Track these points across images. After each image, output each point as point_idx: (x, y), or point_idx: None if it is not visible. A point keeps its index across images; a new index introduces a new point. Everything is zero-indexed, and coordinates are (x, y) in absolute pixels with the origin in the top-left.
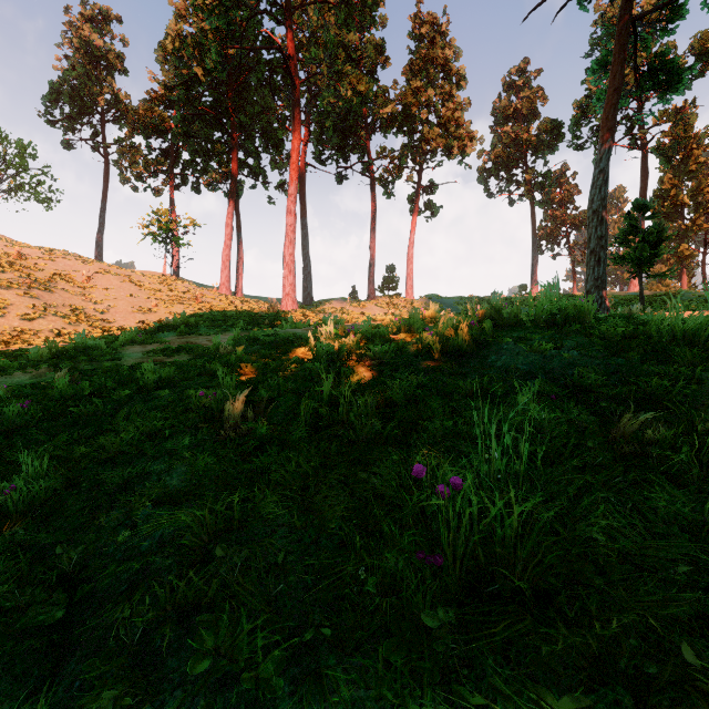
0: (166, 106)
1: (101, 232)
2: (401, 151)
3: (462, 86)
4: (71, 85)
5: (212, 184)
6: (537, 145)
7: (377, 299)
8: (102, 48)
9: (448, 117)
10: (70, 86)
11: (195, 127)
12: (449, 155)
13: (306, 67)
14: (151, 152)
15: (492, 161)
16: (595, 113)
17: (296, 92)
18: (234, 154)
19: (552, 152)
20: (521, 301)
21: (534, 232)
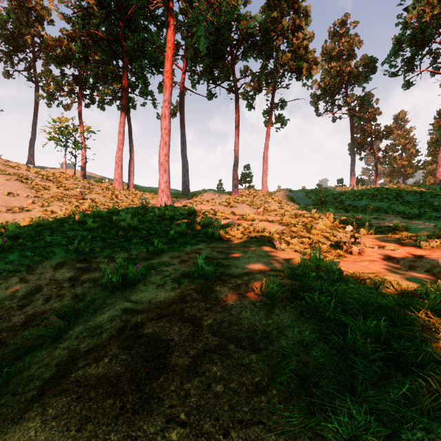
0: (76, 42)
1: (33, 140)
2: (261, 69)
3: (307, 23)
4: (4, 27)
5: (111, 102)
6: (357, 76)
7: (239, 191)
8: (32, 1)
9: (297, 45)
10: (3, 28)
11: (98, 58)
12: (297, 77)
13: (184, 11)
14: (64, 77)
15: (322, 88)
16: (409, 46)
17: (169, 4)
18: (124, 75)
19: (366, 81)
20: (363, 195)
21: (353, 140)
